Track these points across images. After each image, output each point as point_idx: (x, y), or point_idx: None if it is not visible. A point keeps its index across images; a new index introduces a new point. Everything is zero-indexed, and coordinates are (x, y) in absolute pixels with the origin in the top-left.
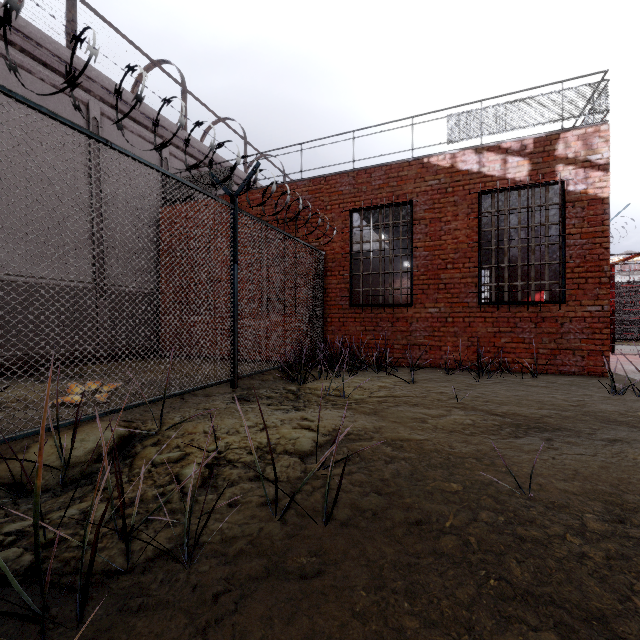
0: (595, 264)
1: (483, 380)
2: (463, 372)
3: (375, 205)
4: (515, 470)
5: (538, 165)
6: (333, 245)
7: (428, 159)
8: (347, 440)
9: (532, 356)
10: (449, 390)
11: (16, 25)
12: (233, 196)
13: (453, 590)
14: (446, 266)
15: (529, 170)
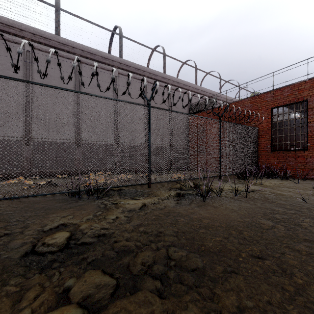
0: None
1: None
2: None
3: (285, 104)
4: (312, 200)
5: None
6: (262, 124)
7: None
8: (257, 191)
9: None
10: None
11: (153, 73)
12: (219, 117)
13: (270, 205)
14: None
15: None
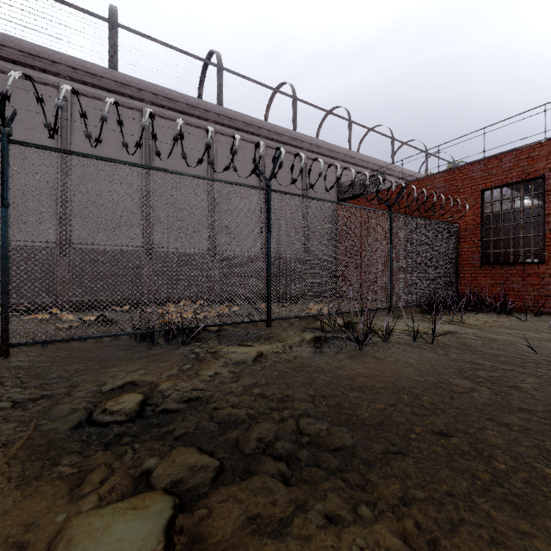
0: None
1: None
2: None
3: (505, 183)
4: (544, 349)
5: None
6: (465, 218)
7: None
8: (452, 333)
9: None
10: None
11: (275, 130)
12: (390, 207)
13: (472, 357)
14: None
15: None
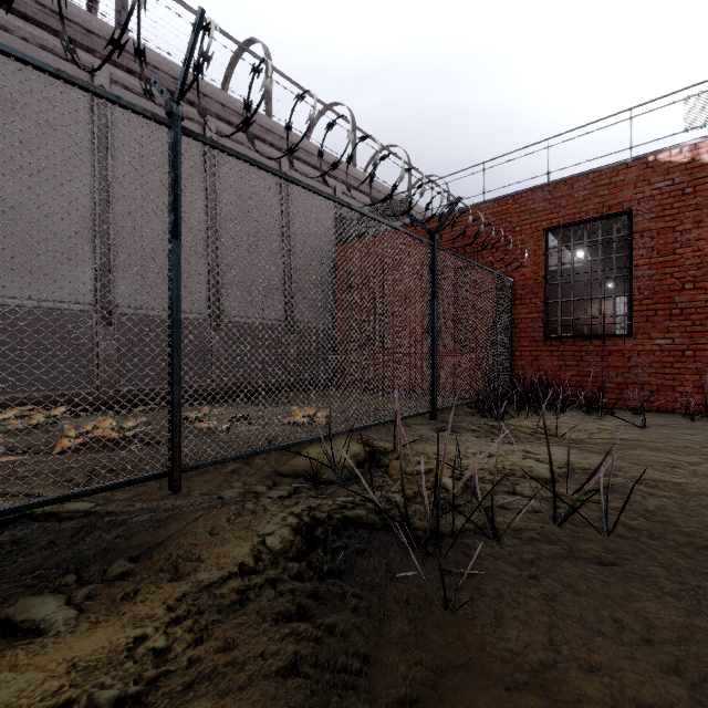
0: None
1: None
2: None
3: (578, 220)
4: None
5: None
6: (523, 270)
7: (655, 156)
8: (587, 474)
9: None
10: (698, 438)
11: (234, 108)
12: (432, 233)
13: None
14: (683, 286)
15: None
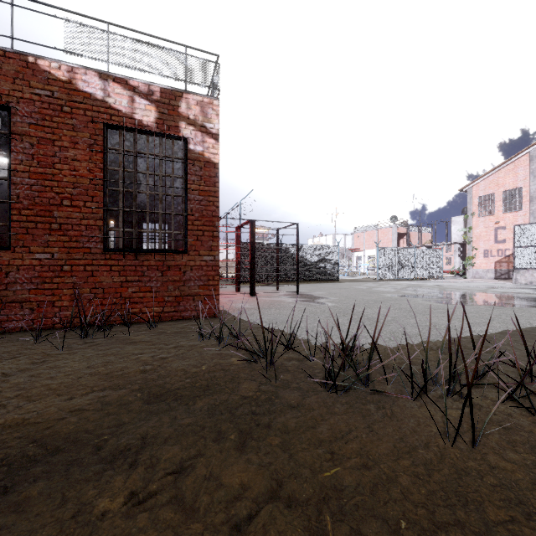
0: (210, 219)
1: (81, 344)
2: (72, 333)
3: None
4: None
5: (165, 115)
6: None
7: (35, 59)
8: None
9: (159, 304)
10: None
11: None
12: None
13: None
14: (62, 202)
15: (156, 117)
